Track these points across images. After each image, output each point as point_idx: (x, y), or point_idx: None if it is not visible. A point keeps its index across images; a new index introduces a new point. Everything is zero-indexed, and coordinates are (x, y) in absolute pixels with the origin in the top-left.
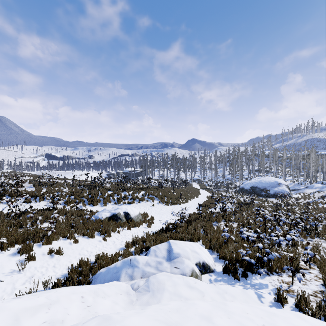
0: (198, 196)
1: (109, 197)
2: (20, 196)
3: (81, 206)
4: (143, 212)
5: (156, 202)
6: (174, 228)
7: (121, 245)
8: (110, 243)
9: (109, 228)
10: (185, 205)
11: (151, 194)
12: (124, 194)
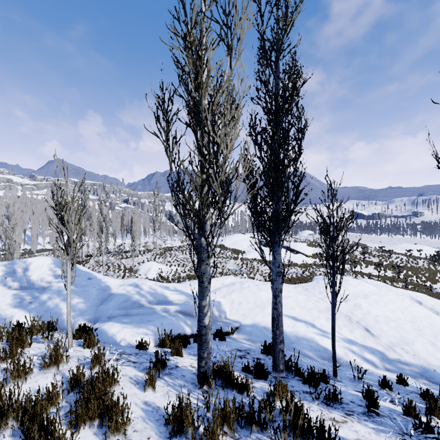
0: None
1: None
2: (369, 265)
3: (419, 281)
4: None
5: None
6: None
7: None
8: None
9: None
10: None
11: None
12: None
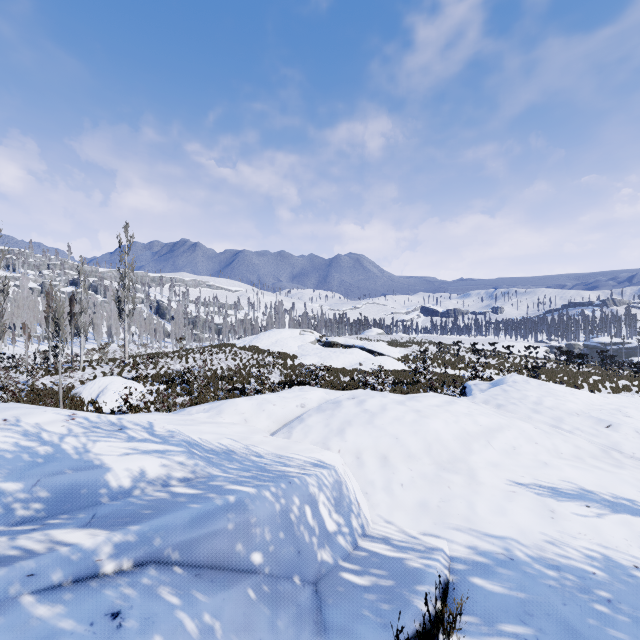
0: None
1: (597, 384)
2: (487, 368)
3: None
4: None
5: None
6: None
7: None
8: None
9: None
10: None
11: None
12: (622, 383)
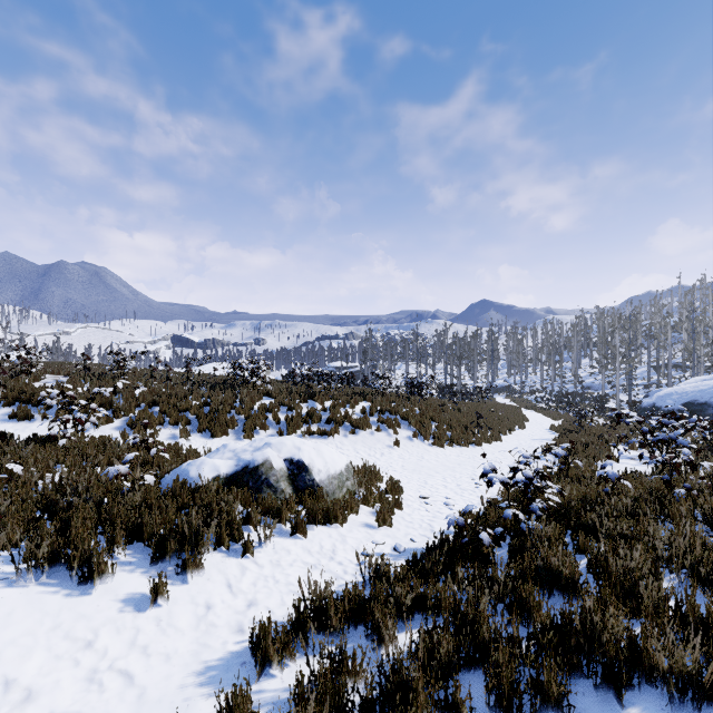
0: (524, 426)
1: (264, 415)
2: (6, 401)
3: (177, 437)
4: (364, 464)
5: (405, 435)
6: (494, 542)
7: (240, 633)
8: (181, 619)
9: (199, 530)
10: (494, 447)
11: (389, 410)
12: (309, 407)
